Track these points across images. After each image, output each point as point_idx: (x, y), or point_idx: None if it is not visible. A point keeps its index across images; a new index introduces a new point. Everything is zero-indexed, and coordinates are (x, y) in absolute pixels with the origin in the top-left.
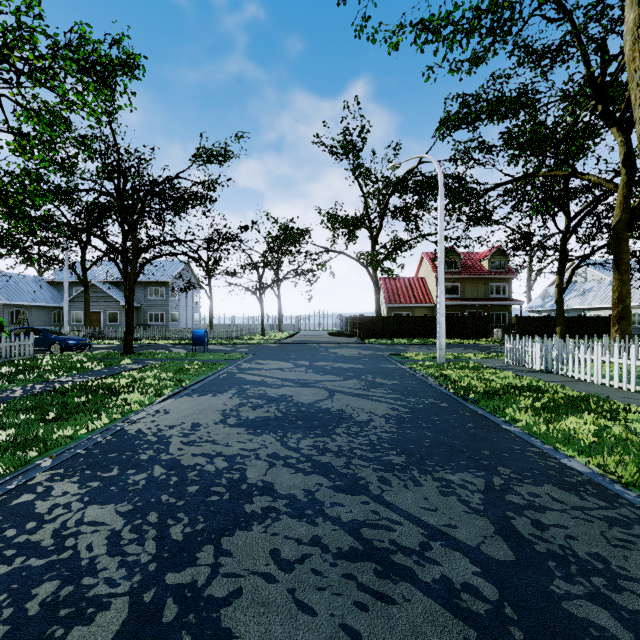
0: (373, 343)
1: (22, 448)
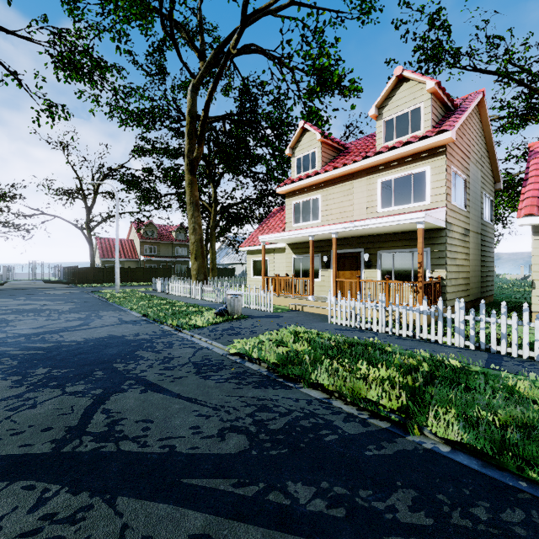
0: (85, 286)
1: None
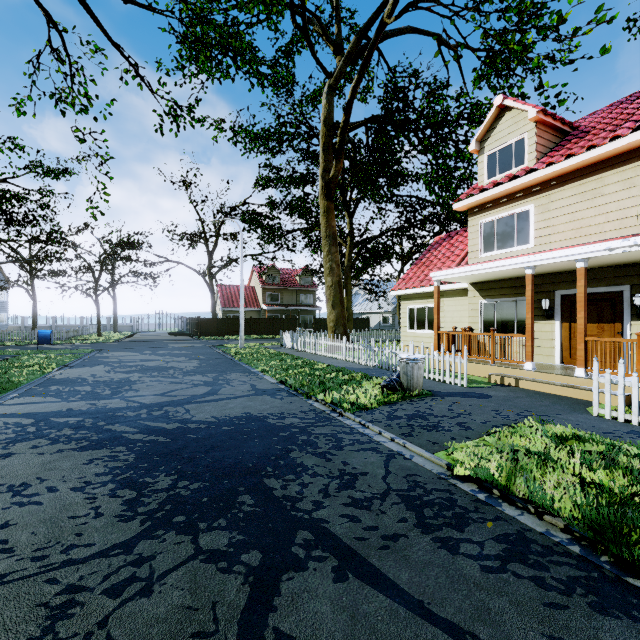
0: (207, 339)
1: (7, 383)
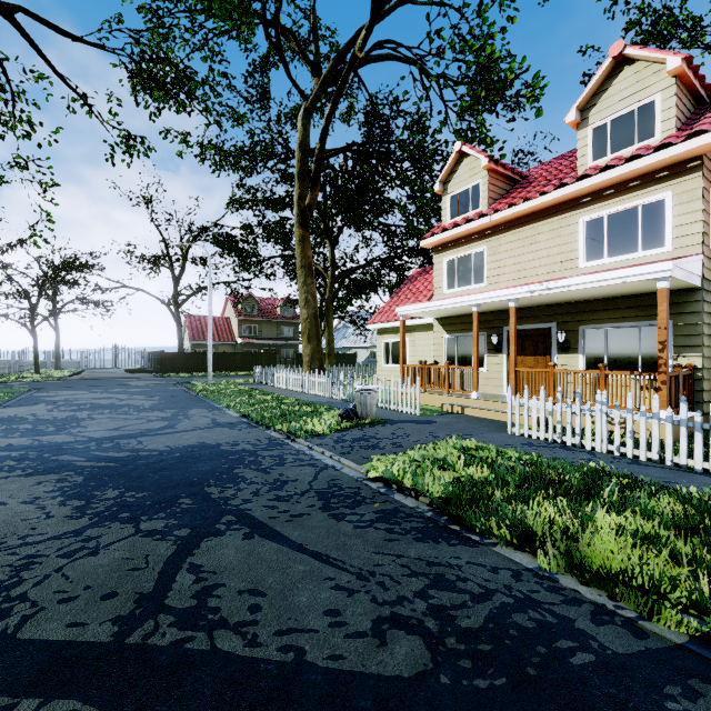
0: (172, 376)
1: None
